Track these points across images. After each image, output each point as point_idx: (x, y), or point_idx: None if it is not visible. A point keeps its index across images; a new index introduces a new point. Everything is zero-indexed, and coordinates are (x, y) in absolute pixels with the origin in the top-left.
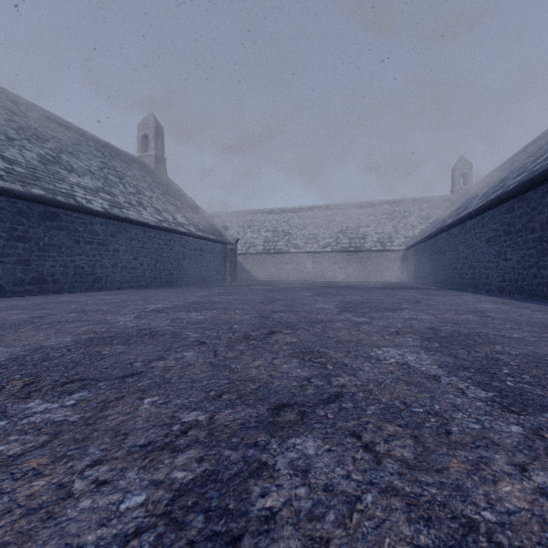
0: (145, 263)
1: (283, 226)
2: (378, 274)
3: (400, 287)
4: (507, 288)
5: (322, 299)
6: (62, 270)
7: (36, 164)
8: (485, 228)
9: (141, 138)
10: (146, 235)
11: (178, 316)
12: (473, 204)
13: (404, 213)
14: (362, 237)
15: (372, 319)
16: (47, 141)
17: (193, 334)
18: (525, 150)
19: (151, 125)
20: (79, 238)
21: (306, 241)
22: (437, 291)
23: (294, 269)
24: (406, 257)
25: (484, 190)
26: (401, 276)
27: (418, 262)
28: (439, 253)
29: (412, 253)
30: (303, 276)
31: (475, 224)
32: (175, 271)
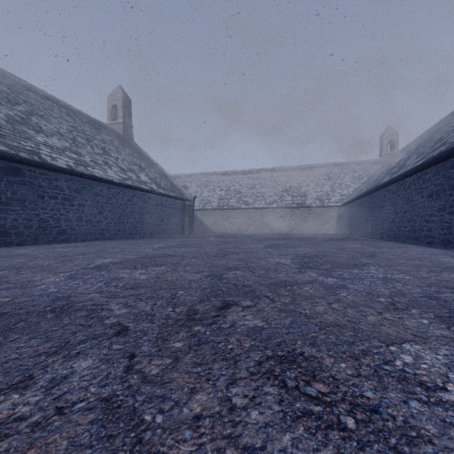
0: (109, 217)
1: (235, 186)
2: (317, 227)
3: (341, 239)
4: (453, 240)
5: (275, 251)
6: (26, 223)
7: (2, 123)
8: (427, 183)
9: (111, 108)
10: (111, 191)
11: (119, 275)
12: (411, 162)
13: (339, 174)
14: (303, 195)
15: (344, 280)
16: (18, 104)
17: (119, 308)
18: (450, 117)
19: (120, 96)
20: (43, 193)
21: (254, 198)
22: (380, 243)
23: (245, 222)
24: (342, 212)
25: (417, 151)
26: (337, 229)
27: (354, 216)
28: (376, 208)
29: (348, 209)
30: (252, 229)
31: (415, 180)
32: (138, 225)
